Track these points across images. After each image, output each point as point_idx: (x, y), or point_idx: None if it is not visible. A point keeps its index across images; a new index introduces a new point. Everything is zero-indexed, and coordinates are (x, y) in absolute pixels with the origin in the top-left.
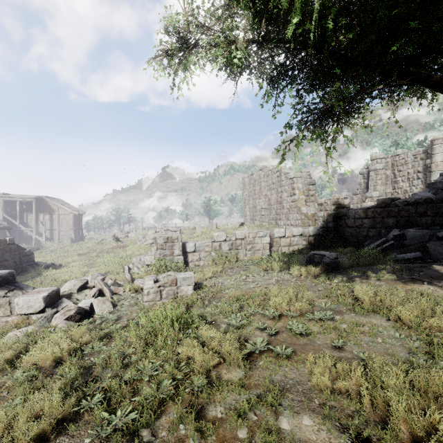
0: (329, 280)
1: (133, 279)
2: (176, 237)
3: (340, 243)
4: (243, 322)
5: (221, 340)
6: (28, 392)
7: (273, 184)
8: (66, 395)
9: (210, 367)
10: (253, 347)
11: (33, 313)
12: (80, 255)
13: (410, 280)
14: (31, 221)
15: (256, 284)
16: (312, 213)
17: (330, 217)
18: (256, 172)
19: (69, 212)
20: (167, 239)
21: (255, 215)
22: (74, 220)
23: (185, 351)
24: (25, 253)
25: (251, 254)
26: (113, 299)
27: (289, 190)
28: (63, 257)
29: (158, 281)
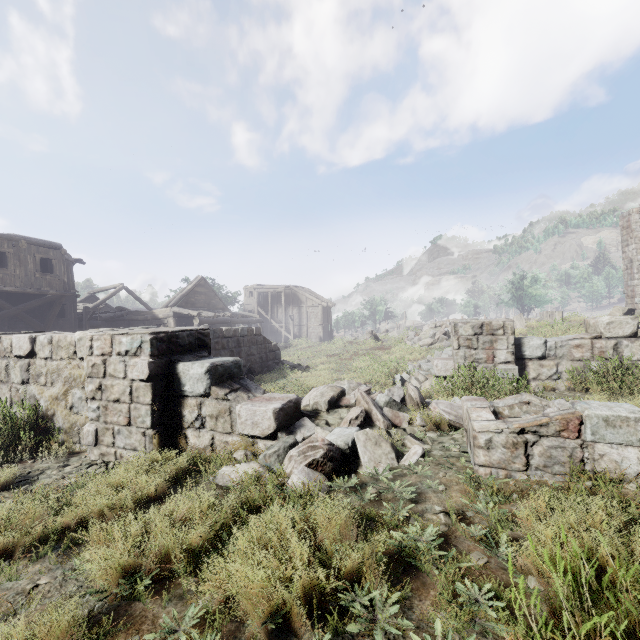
0: None
1: (423, 399)
2: (499, 323)
3: None
4: None
5: None
6: None
7: None
8: None
9: None
10: None
11: (260, 437)
12: (329, 356)
13: None
14: (281, 315)
15: None
16: None
17: None
18: None
19: (317, 303)
20: (479, 328)
21: None
22: (322, 314)
23: None
24: (271, 348)
25: None
26: (390, 436)
27: None
28: (310, 358)
29: (497, 413)
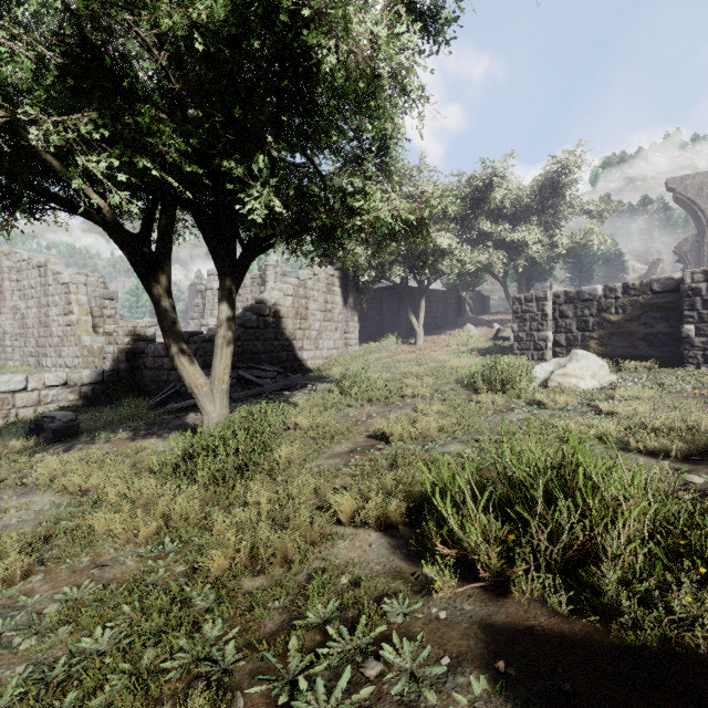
0: (32, 456)
1: None
2: None
3: (134, 394)
4: None
5: None
6: None
7: (32, 288)
8: None
9: None
10: None
11: None
12: None
13: (143, 436)
14: None
15: None
16: (100, 347)
17: (123, 353)
18: None
19: None
20: None
21: None
22: None
23: None
24: None
25: None
26: None
27: (63, 304)
28: None
29: None
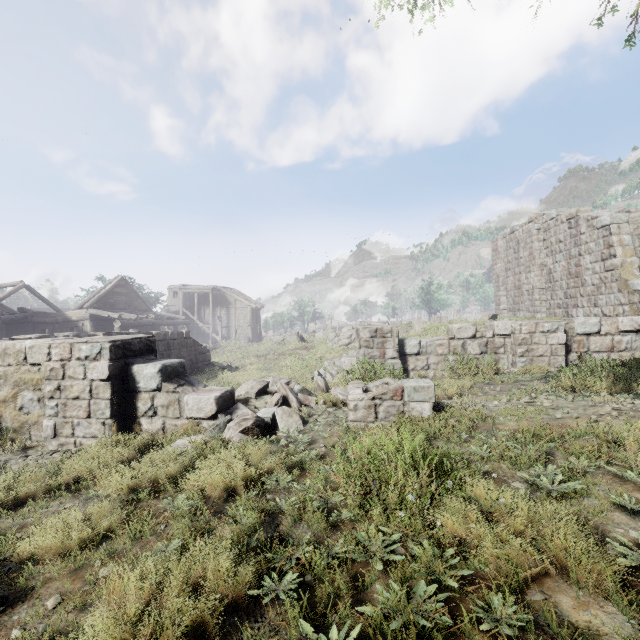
0: None
1: (328, 387)
2: (388, 328)
3: None
4: (571, 487)
5: (536, 519)
6: (187, 535)
7: (560, 243)
8: (239, 556)
9: (522, 577)
10: (635, 554)
11: (204, 419)
12: (258, 356)
13: None
14: (208, 316)
15: (565, 413)
16: None
17: None
18: (521, 227)
19: (246, 305)
20: (374, 333)
21: (517, 302)
22: (251, 315)
23: (450, 524)
24: (201, 350)
25: (525, 363)
26: (301, 412)
27: (599, 250)
28: (239, 359)
29: (369, 391)
